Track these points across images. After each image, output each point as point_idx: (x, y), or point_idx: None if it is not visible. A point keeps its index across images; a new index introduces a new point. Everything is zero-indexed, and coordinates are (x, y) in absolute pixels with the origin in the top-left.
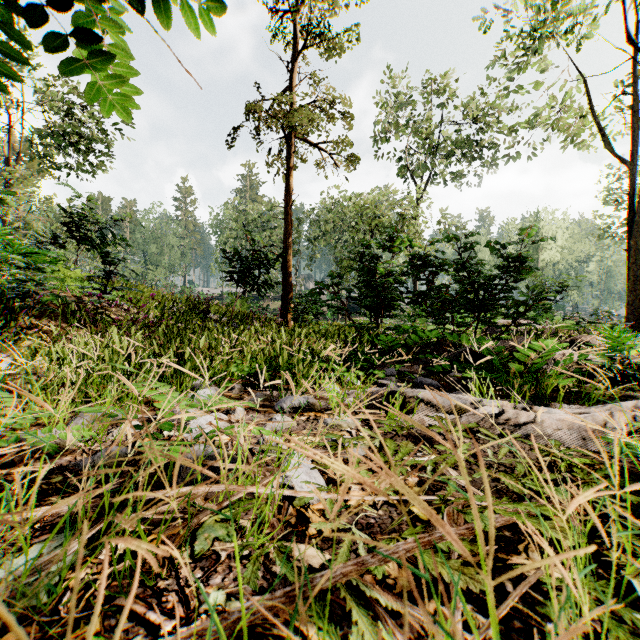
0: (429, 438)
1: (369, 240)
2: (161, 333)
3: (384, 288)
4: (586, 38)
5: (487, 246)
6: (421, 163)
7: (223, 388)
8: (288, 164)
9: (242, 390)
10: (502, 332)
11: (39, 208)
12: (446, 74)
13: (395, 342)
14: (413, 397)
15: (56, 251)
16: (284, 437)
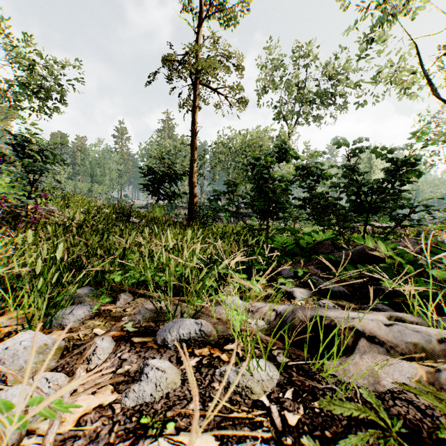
0: (414, 431)
1: (260, 154)
2: (28, 236)
3: (274, 194)
4: (419, 9)
5: (374, 152)
6: (291, 108)
7: (97, 305)
8: (193, 103)
9: (129, 300)
10: (388, 233)
11: (12, 141)
12: (310, 42)
13: (289, 243)
14: (348, 328)
15: (0, 165)
16: (149, 440)
